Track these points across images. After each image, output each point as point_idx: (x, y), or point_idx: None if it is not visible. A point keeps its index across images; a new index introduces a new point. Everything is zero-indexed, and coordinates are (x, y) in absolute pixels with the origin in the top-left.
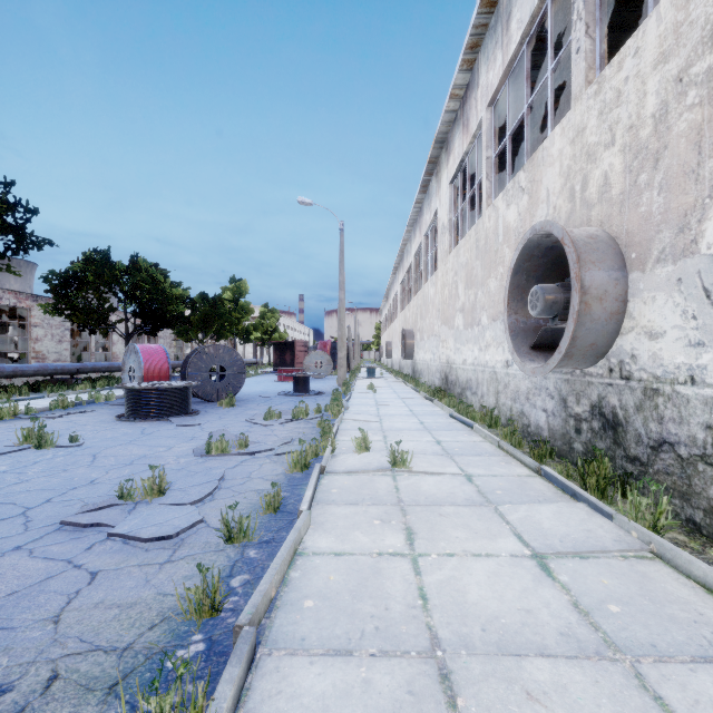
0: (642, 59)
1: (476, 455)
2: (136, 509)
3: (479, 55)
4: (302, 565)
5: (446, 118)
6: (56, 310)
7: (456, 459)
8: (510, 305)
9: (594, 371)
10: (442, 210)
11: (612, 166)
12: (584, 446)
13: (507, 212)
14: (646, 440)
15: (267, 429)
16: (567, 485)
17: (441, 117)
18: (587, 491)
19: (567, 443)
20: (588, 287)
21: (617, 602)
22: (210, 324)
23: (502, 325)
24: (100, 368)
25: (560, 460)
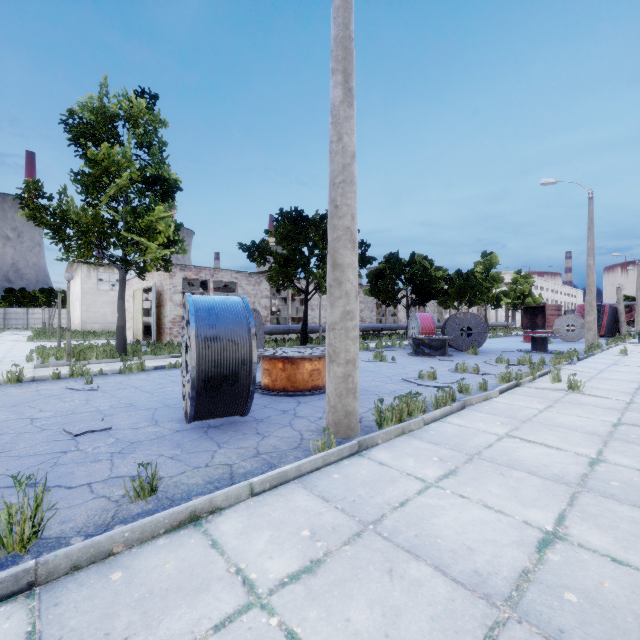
0: None
1: None
2: (425, 382)
3: None
4: (488, 402)
5: None
6: (370, 293)
7: (636, 396)
8: None
9: None
10: None
11: None
12: None
13: None
14: None
15: (495, 367)
16: None
17: None
18: None
19: None
20: None
21: (639, 436)
22: (463, 295)
23: None
24: (392, 327)
25: None
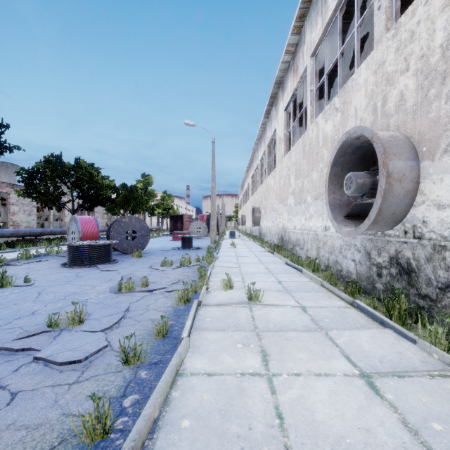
0: (431, 6)
1: (306, 291)
2: (60, 335)
3: (305, 22)
4: (181, 385)
5: (282, 67)
6: (26, 194)
7: (293, 294)
8: (330, 188)
9: (392, 233)
10: (279, 128)
11: (406, 86)
12: (384, 285)
13: (325, 125)
14: (435, 283)
15: (163, 273)
16: (376, 315)
17: (279, 66)
18: (391, 320)
19: (371, 284)
20: (391, 172)
21: (438, 420)
22: (128, 204)
23: (322, 202)
24: (55, 232)
25: (366, 295)
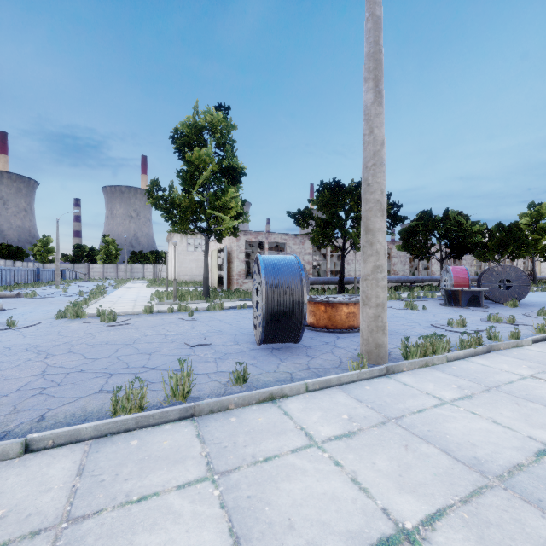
0: None
1: None
2: (454, 328)
3: None
4: (518, 349)
5: None
6: (403, 248)
7: None
8: None
9: None
10: None
11: None
12: None
13: None
14: None
15: (536, 319)
16: None
17: None
18: None
19: None
20: None
21: None
22: (504, 248)
23: None
24: (425, 280)
25: None
